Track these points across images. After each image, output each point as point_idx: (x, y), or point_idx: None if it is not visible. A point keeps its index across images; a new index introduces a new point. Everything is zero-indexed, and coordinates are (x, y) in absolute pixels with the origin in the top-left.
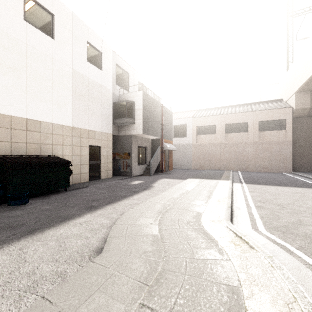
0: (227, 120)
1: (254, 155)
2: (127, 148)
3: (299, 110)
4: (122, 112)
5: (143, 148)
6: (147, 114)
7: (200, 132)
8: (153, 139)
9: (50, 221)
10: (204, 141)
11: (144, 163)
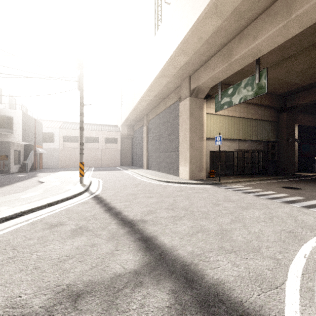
0: (86, 134)
1: (102, 157)
2: (5, 151)
3: (123, 134)
4: (1, 124)
5: (17, 152)
6: (25, 127)
7: (66, 140)
8: (26, 144)
9: (3, 185)
10: (69, 147)
11: (18, 163)
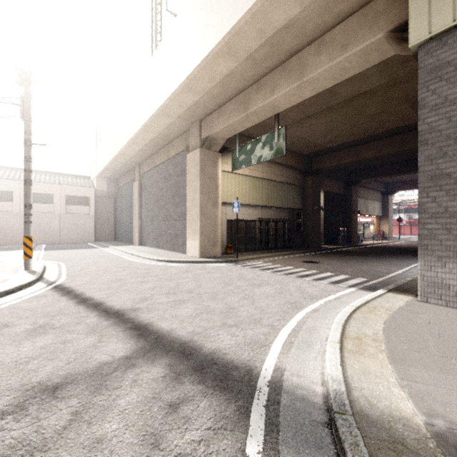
0: None
1: (62, 227)
2: None
3: (99, 191)
4: None
5: None
6: None
7: None
8: None
9: None
10: None
11: None
